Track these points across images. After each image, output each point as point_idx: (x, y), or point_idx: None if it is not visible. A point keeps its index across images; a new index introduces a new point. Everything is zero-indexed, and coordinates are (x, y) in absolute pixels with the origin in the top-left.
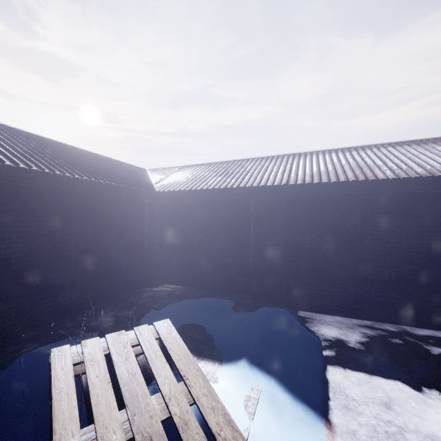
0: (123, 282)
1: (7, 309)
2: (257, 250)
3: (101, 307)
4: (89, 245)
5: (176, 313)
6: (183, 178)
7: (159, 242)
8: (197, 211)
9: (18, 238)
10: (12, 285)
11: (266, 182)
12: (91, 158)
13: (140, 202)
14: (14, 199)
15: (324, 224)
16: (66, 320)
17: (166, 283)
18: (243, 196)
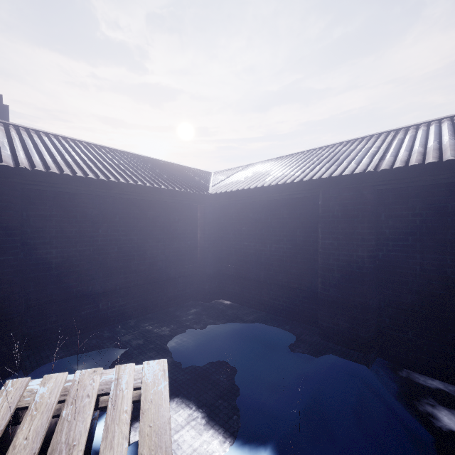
0: (172, 293)
1: (49, 312)
2: (327, 268)
3: (144, 319)
4: (133, 252)
5: (213, 341)
6: (242, 177)
7: (213, 251)
8: (253, 215)
9: (59, 244)
10: (52, 289)
11: (342, 170)
12: (149, 164)
13: (193, 207)
14: (54, 205)
15: (448, 232)
16: (106, 329)
17: (221, 298)
18: (308, 193)
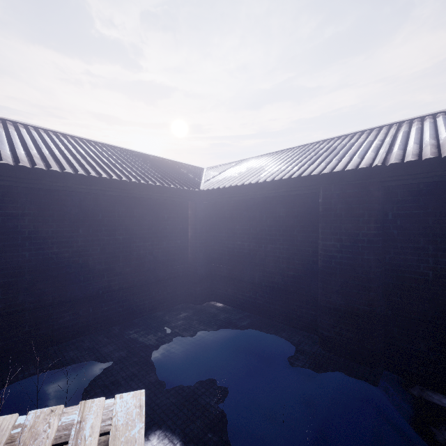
0: (161, 295)
1: (20, 322)
2: (328, 272)
3: (130, 325)
4: (117, 253)
5: (203, 352)
6: (235, 173)
7: (204, 250)
8: (247, 213)
9: (32, 245)
10: (24, 296)
11: (345, 165)
12: (137, 159)
13: (183, 204)
14: (27, 203)
15: None
16: (87, 338)
17: (213, 300)
18: (307, 190)
